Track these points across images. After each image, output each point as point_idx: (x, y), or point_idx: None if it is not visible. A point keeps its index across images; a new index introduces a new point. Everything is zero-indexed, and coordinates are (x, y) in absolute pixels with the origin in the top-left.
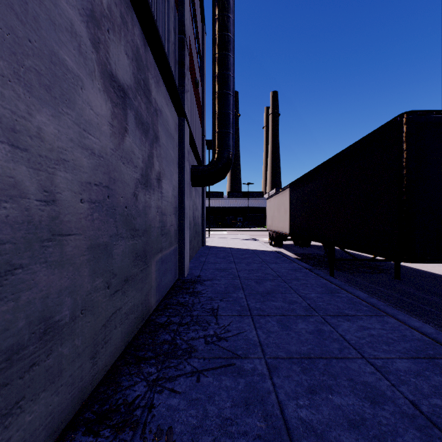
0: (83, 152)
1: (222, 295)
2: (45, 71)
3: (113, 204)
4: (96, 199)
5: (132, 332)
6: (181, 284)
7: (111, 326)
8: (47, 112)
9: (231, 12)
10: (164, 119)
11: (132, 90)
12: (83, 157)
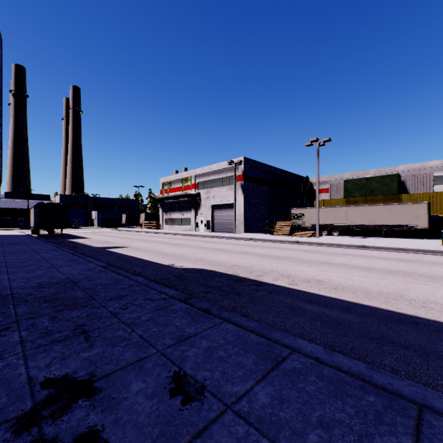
0: None
1: None
2: None
3: None
4: None
5: None
6: None
7: None
8: None
9: None
10: None
11: None
12: None
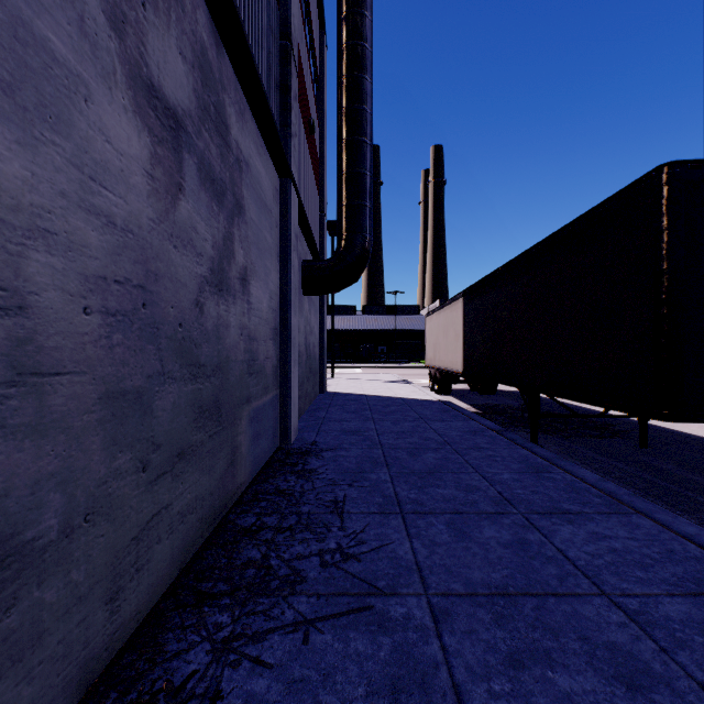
0: (89, 219)
1: (352, 476)
2: (1, 53)
3: (154, 319)
4: (118, 309)
5: (192, 545)
6: (283, 456)
7: (150, 538)
8: (7, 135)
9: (367, 7)
10: (254, 179)
11: (192, 119)
12: (89, 229)
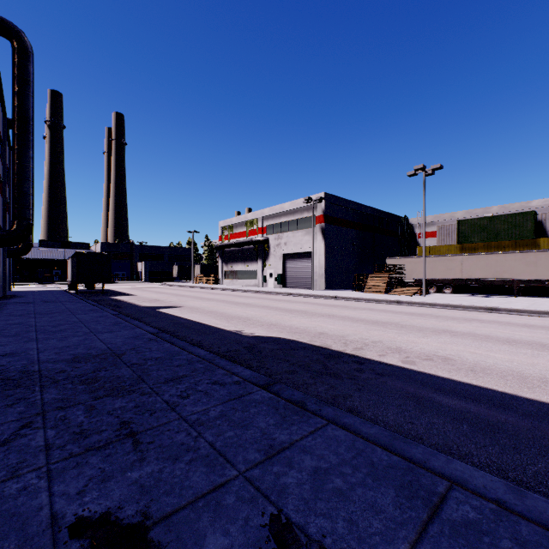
0: None
1: (25, 295)
2: None
3: None
4: None
5: None
6: (6, 295)
7: None
8: None
9: None
10: None
11: None
12: None
